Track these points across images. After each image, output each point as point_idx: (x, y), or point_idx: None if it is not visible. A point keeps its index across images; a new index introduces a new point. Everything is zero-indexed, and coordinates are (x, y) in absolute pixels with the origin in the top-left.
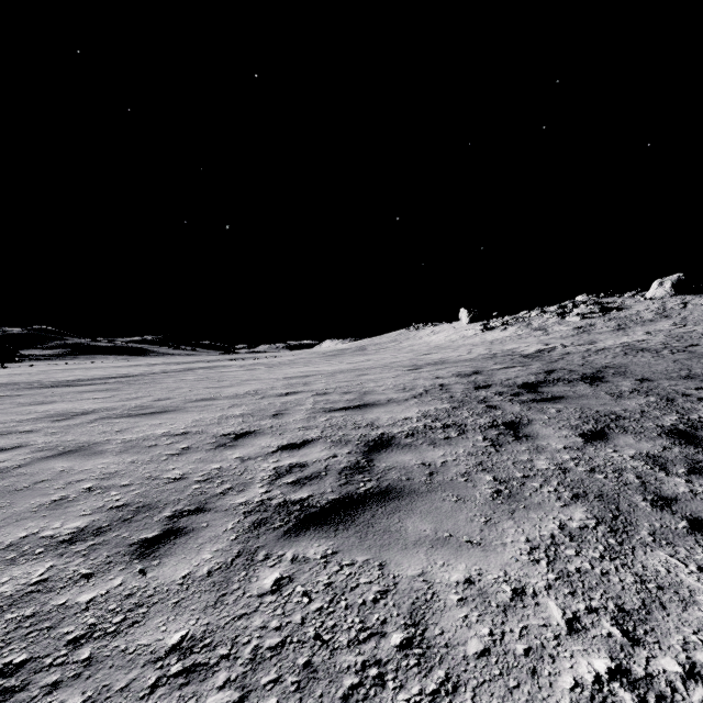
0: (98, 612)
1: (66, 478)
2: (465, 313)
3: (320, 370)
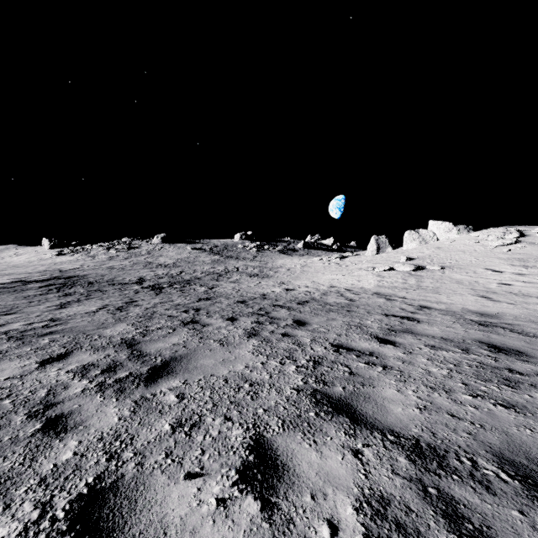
0: None
1: None
2: (47, 241)
3: None
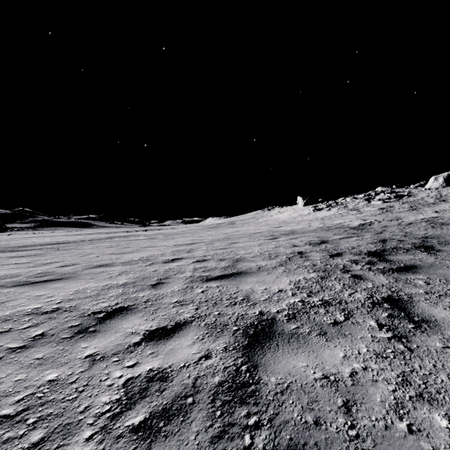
0: None
1: None
2: (301, 199)
3: (202, 239)
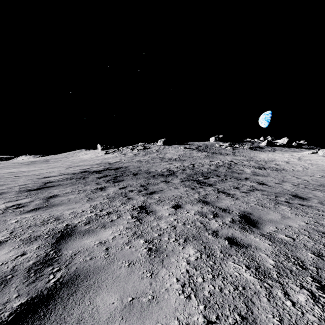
0: None
1: None
2: (99, 146)
3: (24, 170)
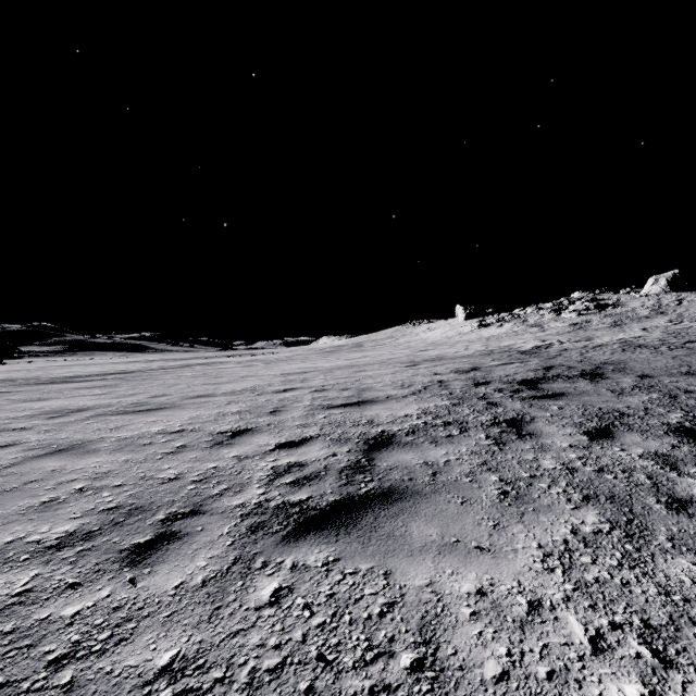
0: (83, 627)
1: (57, 478)
2: (461, 310)
3: (317, 367)
